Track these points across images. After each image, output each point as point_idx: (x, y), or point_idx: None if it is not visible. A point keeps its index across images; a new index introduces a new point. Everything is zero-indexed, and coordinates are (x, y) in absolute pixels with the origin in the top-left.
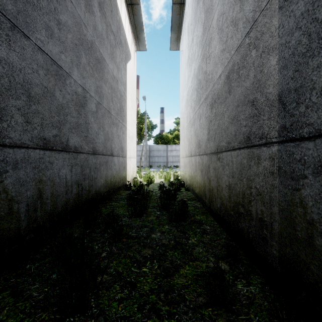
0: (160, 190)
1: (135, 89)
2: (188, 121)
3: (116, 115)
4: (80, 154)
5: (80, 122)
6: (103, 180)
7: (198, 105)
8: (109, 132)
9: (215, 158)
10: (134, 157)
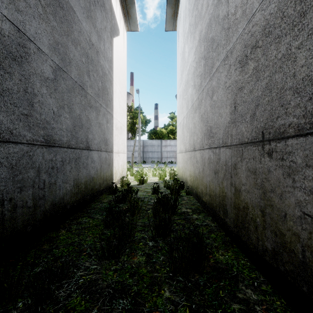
0: (153, 194)
1: (125, 73)
2: (189, 106)
3: (96, 96)
4: (9, 144)
5: (7, 85)
6: (70, 185)
7: (209, 77)
8: (83, 117)
9: (256, 152)
10: (124, 152)
